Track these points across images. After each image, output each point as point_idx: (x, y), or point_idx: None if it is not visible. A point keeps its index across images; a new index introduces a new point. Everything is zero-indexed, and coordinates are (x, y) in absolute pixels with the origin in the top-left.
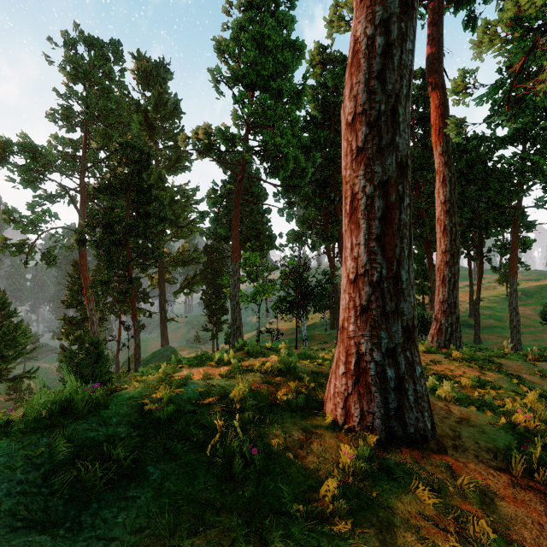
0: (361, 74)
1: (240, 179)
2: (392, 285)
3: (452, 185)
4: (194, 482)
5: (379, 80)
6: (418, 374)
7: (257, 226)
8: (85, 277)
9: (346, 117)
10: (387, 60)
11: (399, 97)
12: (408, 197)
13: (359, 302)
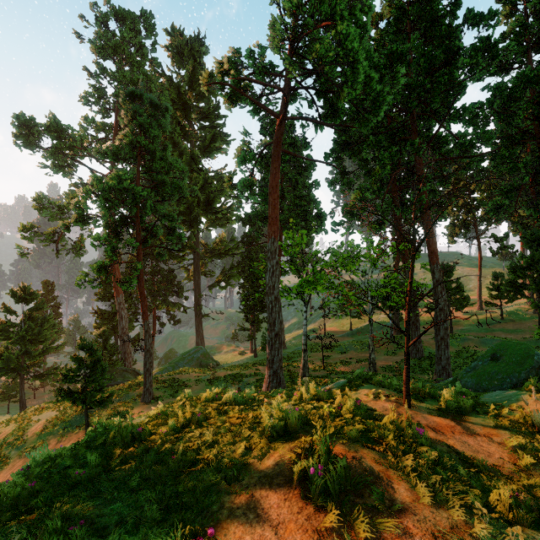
0: None
1: (280, 121)
2: None
3: None
4: None
5: None
6: None
7: (302, 201)
8: (114, 267)
9: None
10: None
11: None
12: None
13: None
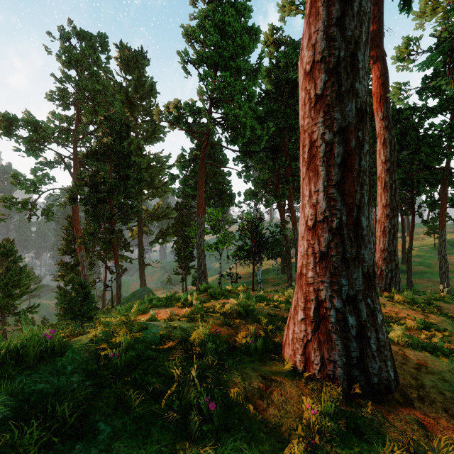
0: (320, 22)
1: (205, 146)
2: (352, 231)
3: (392, 146)
4: (147, 440)
5: (339, 27)
6: (379, 322)
7: (219, 186)
8: (77, 229)
9: (304, 67)
10: (347, 6)
11: (358, 44)
12: (368, 144)
13: (318, 248)
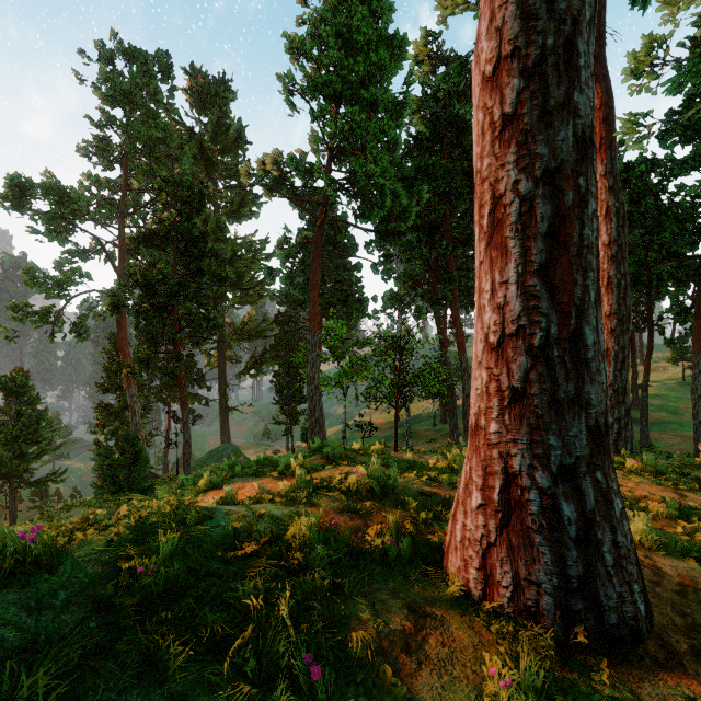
0: None
1: (320, 223)
2: (569, 352)
3: (620, 219)
4: None
5: None
6: (618, 513)
7: (344, 286)
8: (125, 354)
9: (482, 69)
10: None
11: (579, 24)
12: (595, 200)
13: (507, 382)
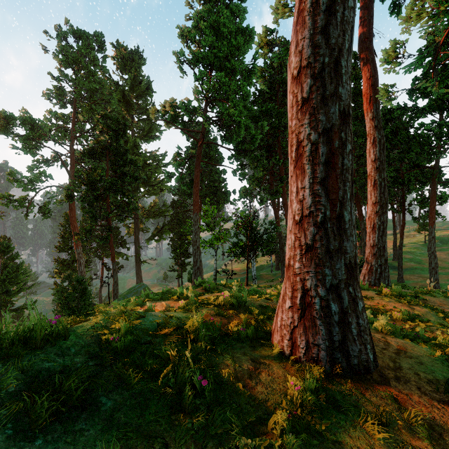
0: (306, 30)
1: (200, 145)
2: (336, 225)
3: (381, 145)
4: (145, 413)
5: (323, 35)
6: (360, 309)
7: (215, 184)
8: (74, 226)
9: (292, 72)
10: (331, 16)
11: (342, 51)
12: (350, 144)
13: (304, 241)
